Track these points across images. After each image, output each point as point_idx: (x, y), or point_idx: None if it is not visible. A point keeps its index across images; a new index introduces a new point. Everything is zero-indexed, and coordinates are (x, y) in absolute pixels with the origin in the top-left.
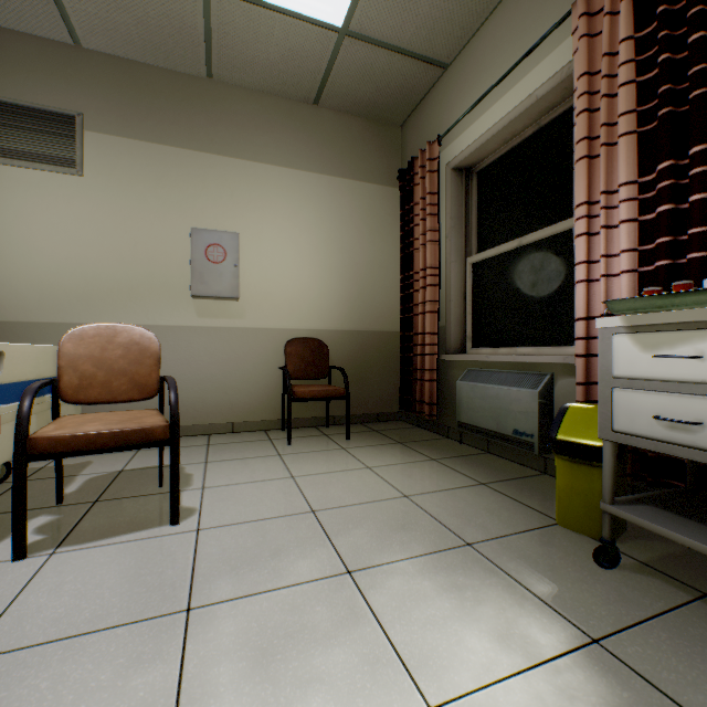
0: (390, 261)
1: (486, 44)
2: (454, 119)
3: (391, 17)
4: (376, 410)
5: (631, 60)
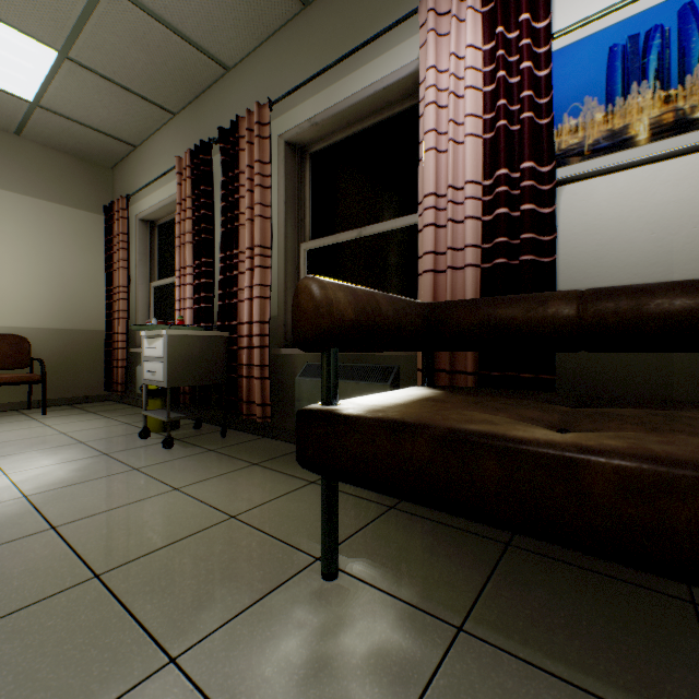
0: (101, 274)
1: (156, 148)
2: (141, 186)
3: (78, 110)
4: (86, 393)
5: (191, 208)
